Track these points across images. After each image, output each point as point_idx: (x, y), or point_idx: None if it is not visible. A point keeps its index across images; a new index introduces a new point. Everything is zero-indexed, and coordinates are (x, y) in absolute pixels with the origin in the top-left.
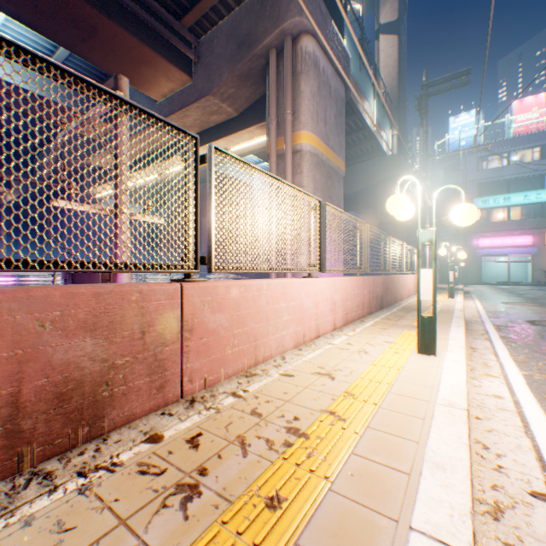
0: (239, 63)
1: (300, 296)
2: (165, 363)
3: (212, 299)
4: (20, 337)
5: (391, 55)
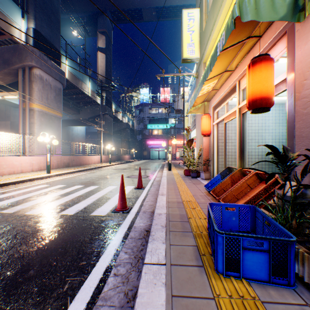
0: (4, 69)
1: (13, 161)
2: None
3: None
4: None
5: (103, 62)
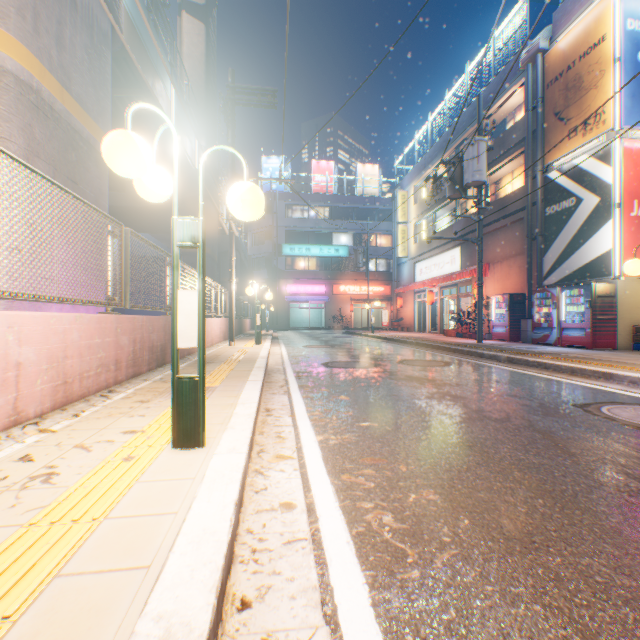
0: None
1: None
2: None
3: None
4: None
5: (198, 46)
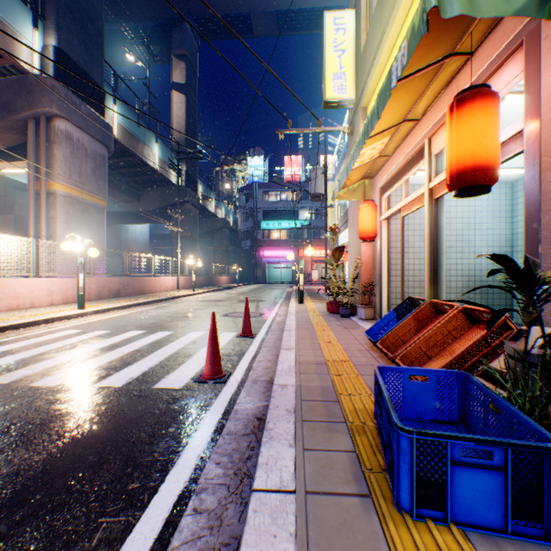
0: (1, 120)
1: (16, 287)
2: None
3: None
4: None
5: (181, 109)
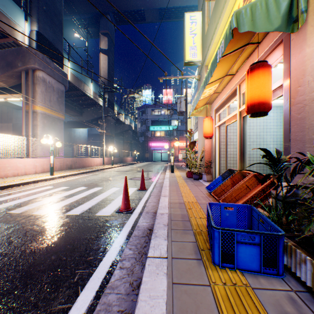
0: (7, 71)
1: (17, 163)
2: None
3: None
4: None
5: (105, 64)
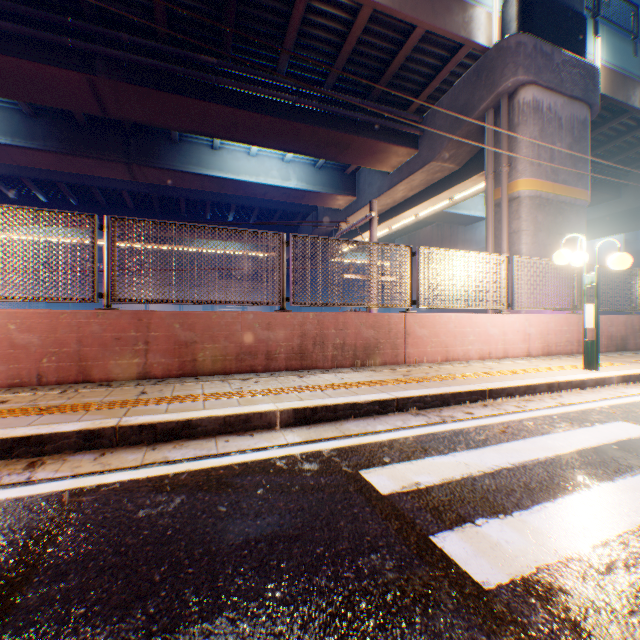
0: (456, 131)
1: (485, 325)
2: (397, 346)
3: (418, 321)
4: (356, 327)
5: None
